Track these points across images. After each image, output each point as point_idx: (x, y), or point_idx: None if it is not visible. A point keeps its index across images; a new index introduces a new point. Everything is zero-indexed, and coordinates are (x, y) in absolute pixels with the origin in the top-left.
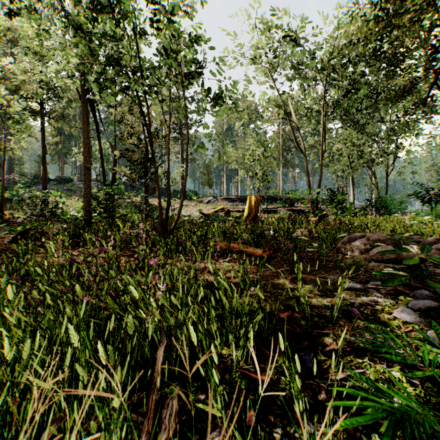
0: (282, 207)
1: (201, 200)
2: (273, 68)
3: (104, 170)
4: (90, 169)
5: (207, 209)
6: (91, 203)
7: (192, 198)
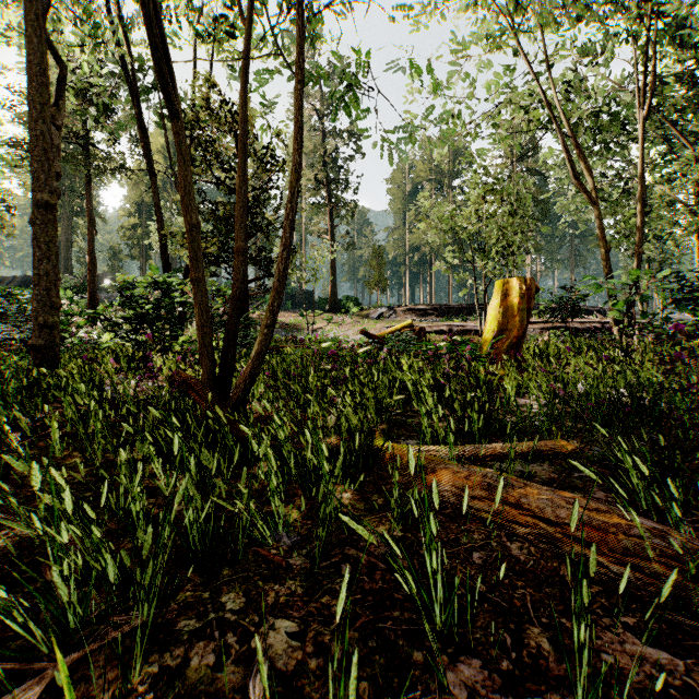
0: (531, 324)
1: (365, 313)
2: (529, 4)
3: (164, 245)
4: (51, 207)
5: (377, 328)
6: (57, 303)
7: (349, 310)
